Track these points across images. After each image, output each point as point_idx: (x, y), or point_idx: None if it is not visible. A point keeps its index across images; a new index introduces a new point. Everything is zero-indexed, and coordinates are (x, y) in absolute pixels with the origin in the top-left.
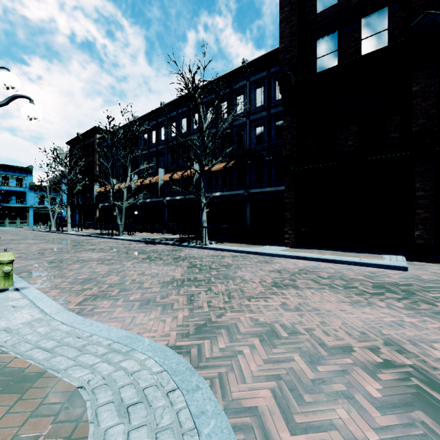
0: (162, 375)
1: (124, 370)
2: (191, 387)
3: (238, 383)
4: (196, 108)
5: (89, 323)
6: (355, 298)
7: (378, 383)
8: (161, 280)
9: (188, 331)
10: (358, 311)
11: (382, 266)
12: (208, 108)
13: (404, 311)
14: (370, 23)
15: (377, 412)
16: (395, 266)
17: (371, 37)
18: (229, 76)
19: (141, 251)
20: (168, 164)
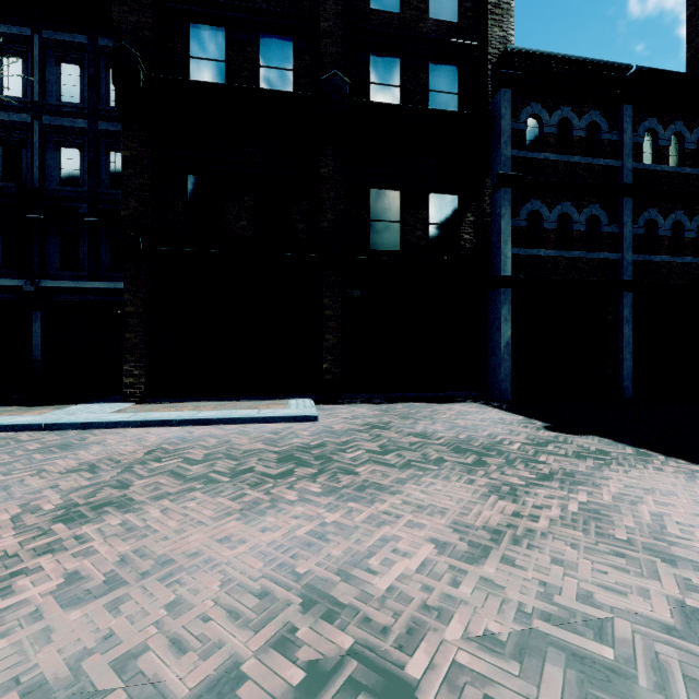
0: None
1: None
2: None
3: None
4: None
5: None
6: (251, 495)
7: None
8: None
9: None
10: (255, 530)
11: (288, 419)
12: None
13: (323, 499)
14: (272, 48)
15: None
16: (304, 416)
17: (274, 70)
18: None
19: None
20: None
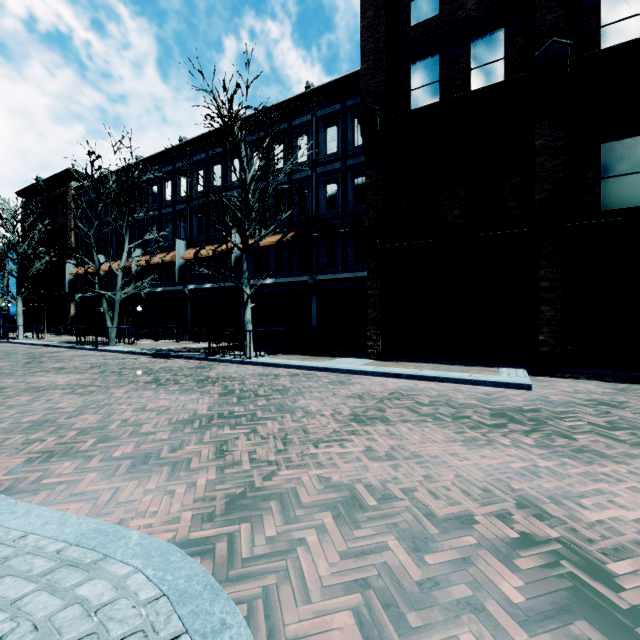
0: (157, 606)
1: (81, 603)
2: (211, 626)
3: (298, 604)
4: (237, 150)
5: (22, 510)
6: (470, 433)
7: (517, 577)
8: (174, 418)
9: (212, 509)
10: (475, 455)
11: (500, 384)
12: (254, 150)
13: (536, 450)
14: (482, 48)
15: (523, 632)
16: (516, 384)
17: (483, 67)
18: (287, 106)
19: (144, 371)
20: (192, 234)
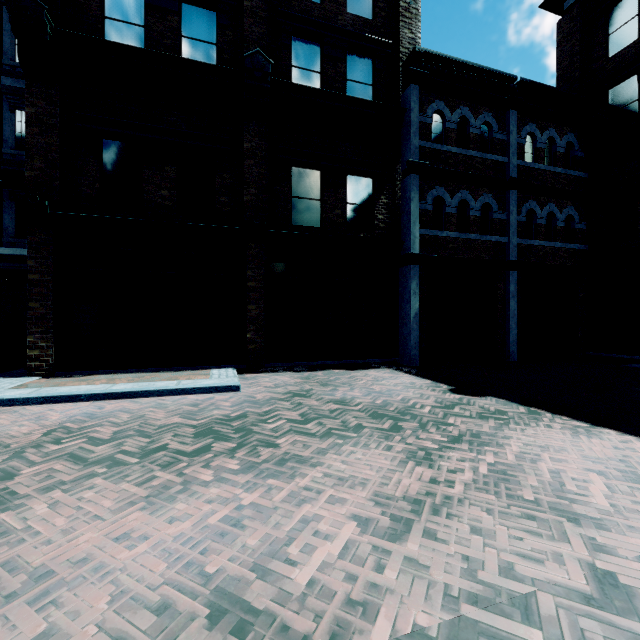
0: None
1: None
2: None
3: None
4: None
5: None
6: (161, 477)
7: None
8: None
9: None
10: (161, 521)
11: (210, 389)
12: None
13: (241, 477)
14: (194, 19)
15: None
16: (226, 386)
17: (196, 42)
18: None
19: None
20: None
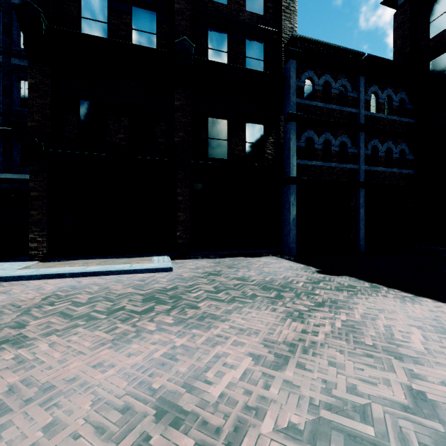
0: None
1: None
2: None
3: None
4: None
5: None
6: (121, 327)
7: None
8: None
9: None
10: (122, 355)
11: (152, 270)
12: None
13: (175, 328)
14: (141, 17)
15: None
16: (163, 268)
17: (142, 32)
18: None
19: None
20: None
